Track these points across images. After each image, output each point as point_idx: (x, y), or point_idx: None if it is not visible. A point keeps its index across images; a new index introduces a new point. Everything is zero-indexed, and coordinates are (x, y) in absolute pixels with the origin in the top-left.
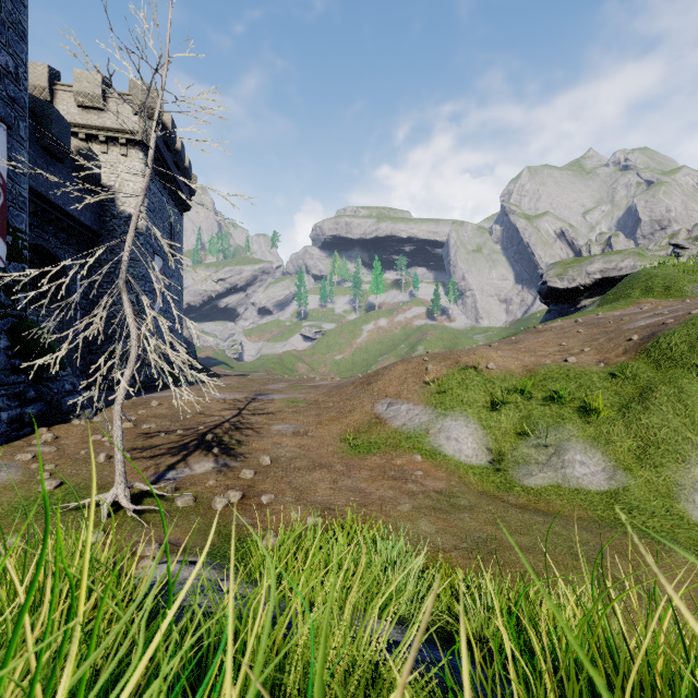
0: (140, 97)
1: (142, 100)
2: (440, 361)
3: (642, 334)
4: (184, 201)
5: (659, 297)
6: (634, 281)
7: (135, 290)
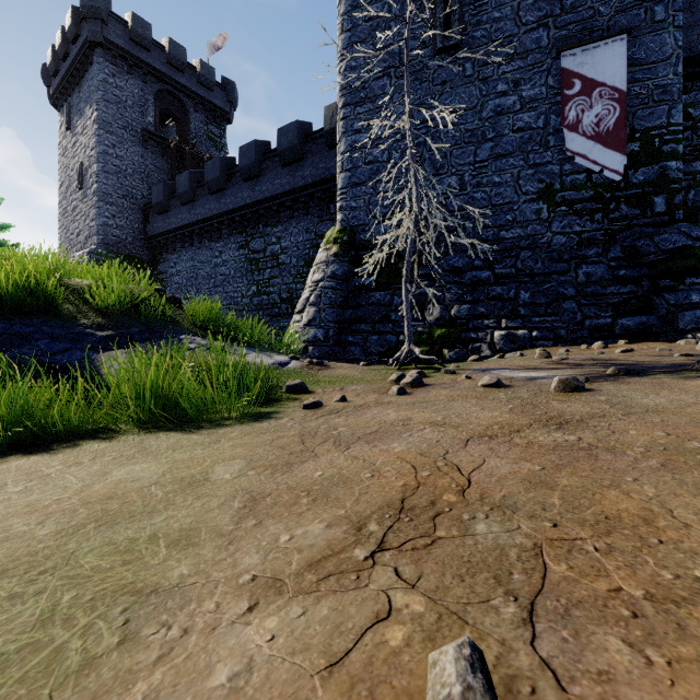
0: None
1: None
2: None
3: None
4: None
5: None
6: None
7: None
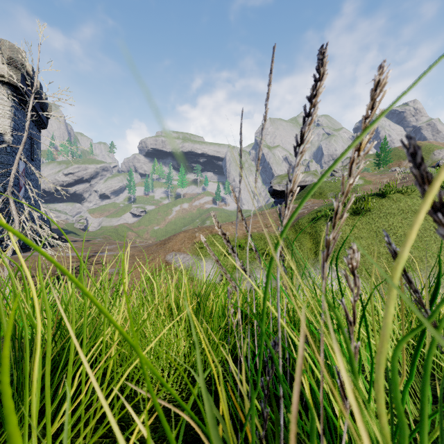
0: (7, 53)
1: (9, 55)
2: (203, 231)
3: (295, 217)
4: (42, 122)
5: (317, 198)
6: (308, 189)
7: (3, 184)
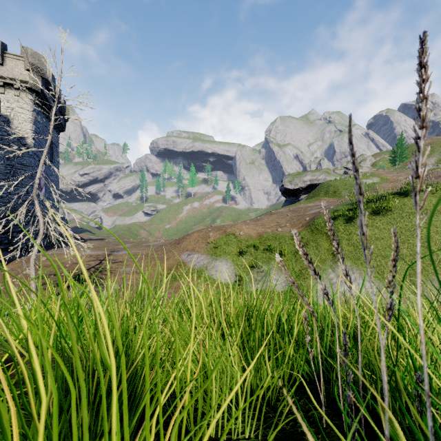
0: (29, 60)
1: (31, 62)
2: (216, 231)
3: (311, 217)
4: (60, 125)
5: (331, 196)
6: (321, 187)
7: (26, 185)
